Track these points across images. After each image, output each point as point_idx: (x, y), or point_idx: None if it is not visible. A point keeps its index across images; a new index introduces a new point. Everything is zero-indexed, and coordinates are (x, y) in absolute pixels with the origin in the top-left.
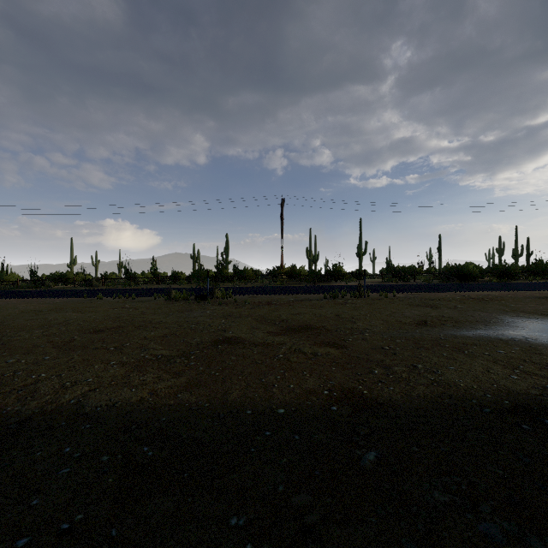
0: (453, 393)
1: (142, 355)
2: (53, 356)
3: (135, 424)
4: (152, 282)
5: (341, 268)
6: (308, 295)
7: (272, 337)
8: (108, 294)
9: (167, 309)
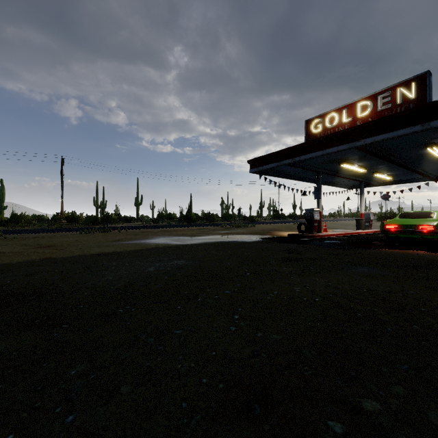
0: (84, 254)
1: None
2: None
3: None
4: None
5: (112, 215)
6: (72, 233)
7: (25, 250)
8: None
9: None
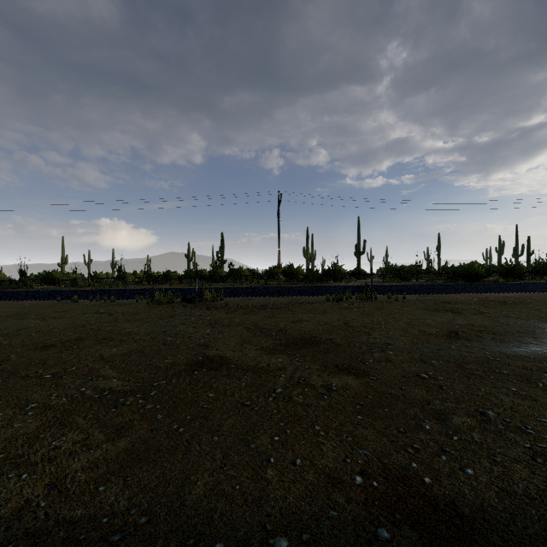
0: None
1: (82, 390)
2: None
3: None
4: (142, 283)
5: (340, 267)
6: (308, 297)
7: (267, 357)
8: (87, 296)
9: (146, 314)
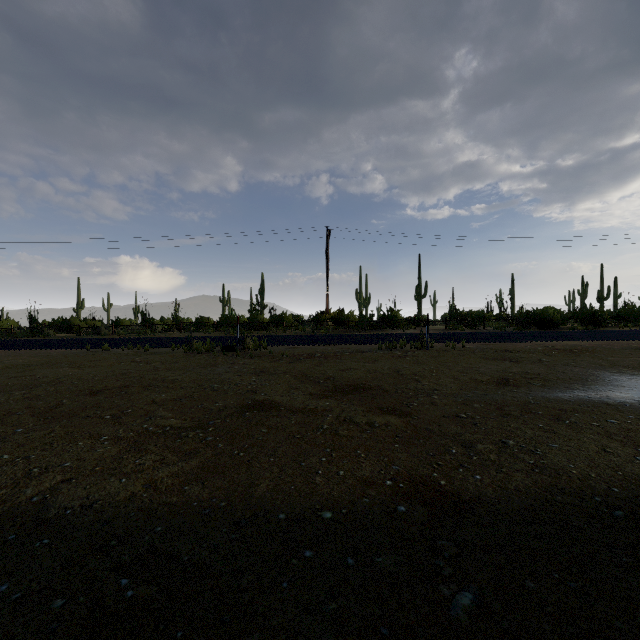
0: (565, 485)
1: (145, 427)
2: (28, 428)
3: (116, 538)
4: (173, 330)
5: (397, 313)
6: (359, 346)
7: (315, 401)
8: (117, 345)
9: (186, 363)
